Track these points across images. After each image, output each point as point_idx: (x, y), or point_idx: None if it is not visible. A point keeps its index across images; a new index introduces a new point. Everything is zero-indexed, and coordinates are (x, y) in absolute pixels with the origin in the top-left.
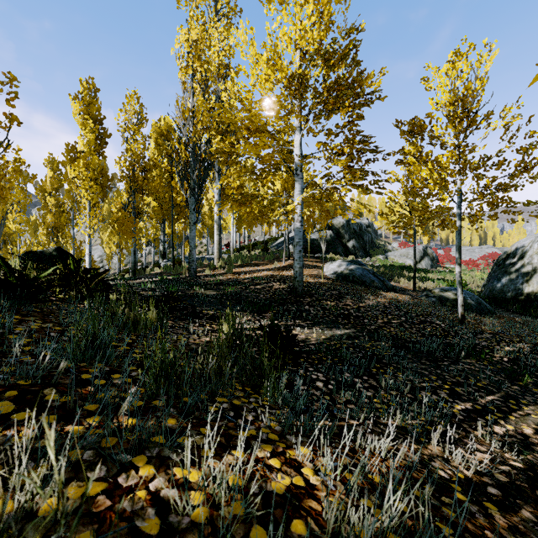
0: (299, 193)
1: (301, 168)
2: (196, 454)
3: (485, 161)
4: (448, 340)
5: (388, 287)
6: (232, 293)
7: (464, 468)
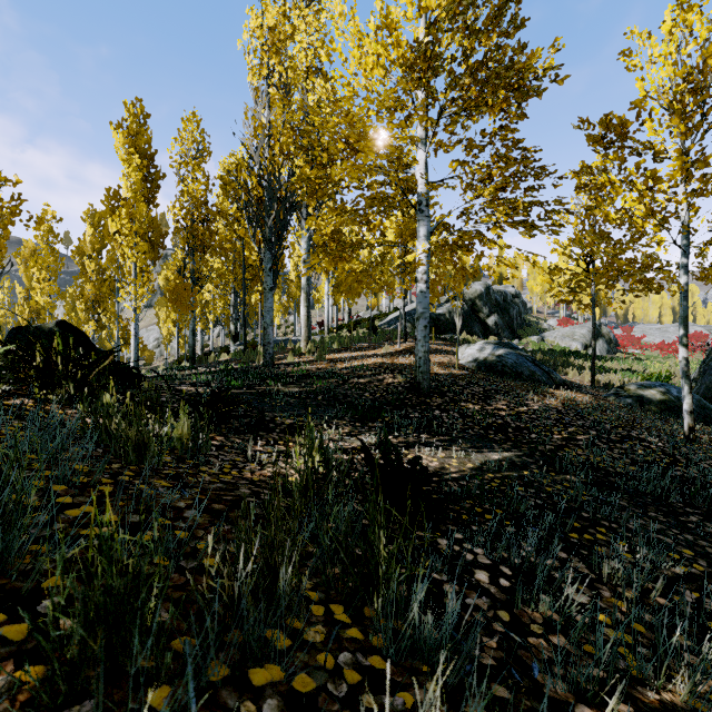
0: (424, 239)
1: (427, 201)
2: None
3: None
4: (679, 472)
5: (557, 381)
6: (323, 390)
7: None
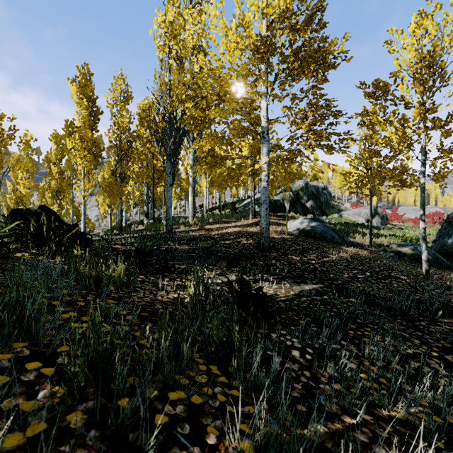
0: (266, 155)
1: (267, 131)
2: None
3: None
4: (418, 297)
5: (348, 242)
6: (203, 248)
7: None
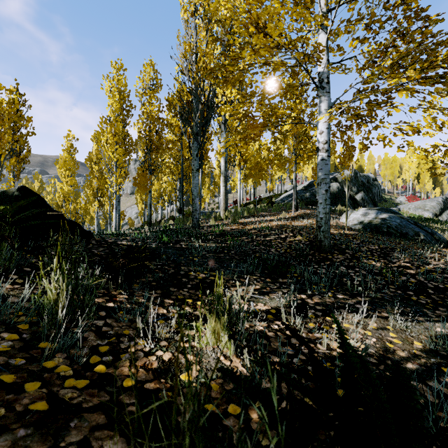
0: (325, 113)
1: (327, 78)
2: None
3: None
4: None
5: (440, 241)
6: (235, 246)
7: None
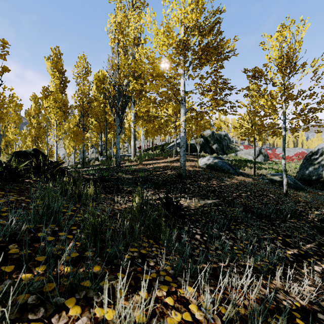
0: (183, 115)
1: (184, 99)
2: (111, 298)
3: (301, 94)
4: (278, 207)
5: (238, 173)
6: (142, 177)
7: (299, 299)
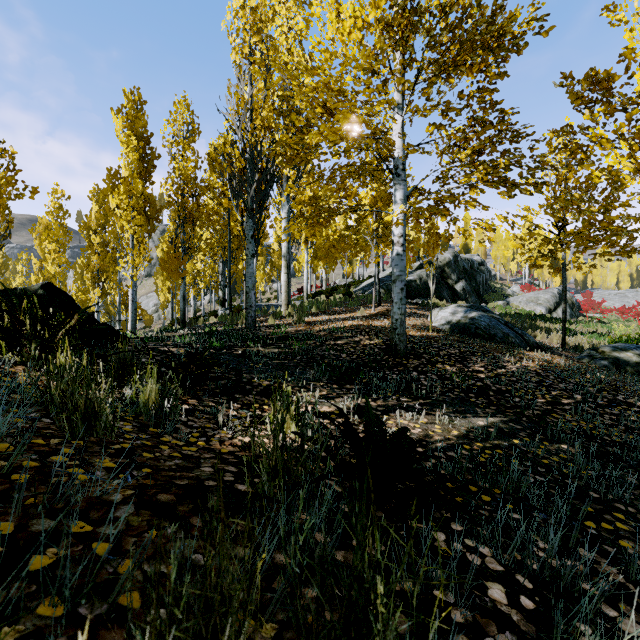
0: (401, 203)
1: (403, 165)
2: None
3: None
4: None
5: (530, 343)
6: (301, 351)
7: None
